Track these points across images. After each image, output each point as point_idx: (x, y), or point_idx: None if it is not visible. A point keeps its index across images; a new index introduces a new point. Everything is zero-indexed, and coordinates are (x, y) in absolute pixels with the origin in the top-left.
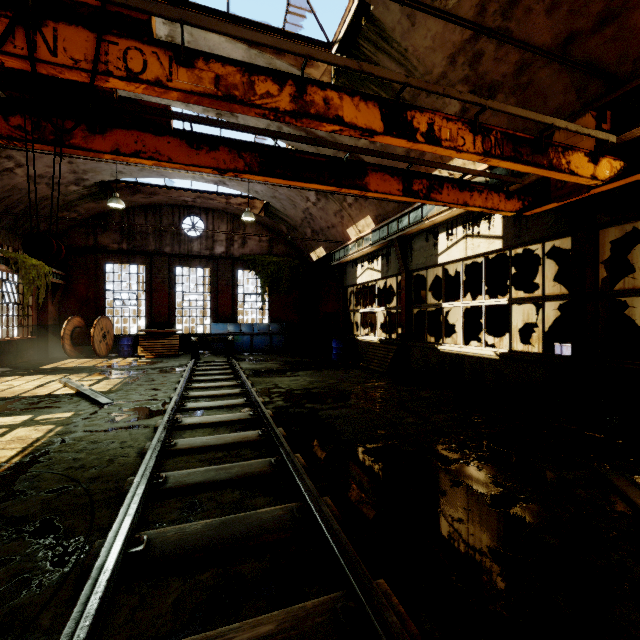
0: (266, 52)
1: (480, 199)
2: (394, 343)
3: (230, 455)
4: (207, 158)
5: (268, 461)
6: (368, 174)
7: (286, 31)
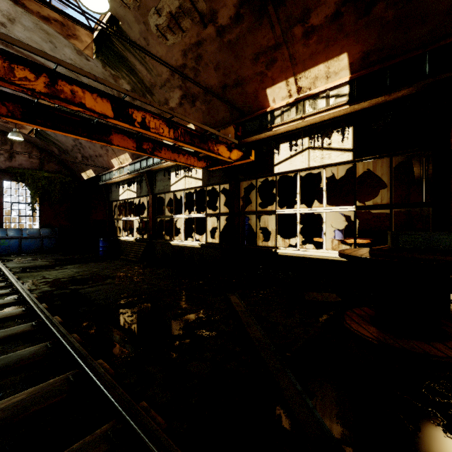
0: (33, 14)
1: (184, 159)
2: (145, 241)
3: None
4: None
5: (30, 324)
6: (112, 134)
7: (53, 5)
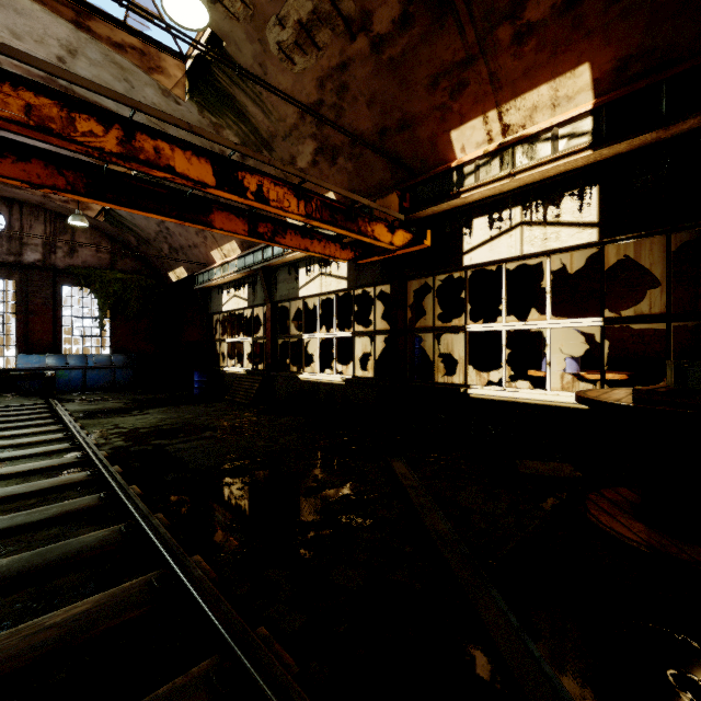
0: (101, 41)
1: (320, 247)
2: (260, 374)
3: (47, 500)
4: (14, 169)
5: (97, 496)
6: (213, 212)
7: (129, 25)
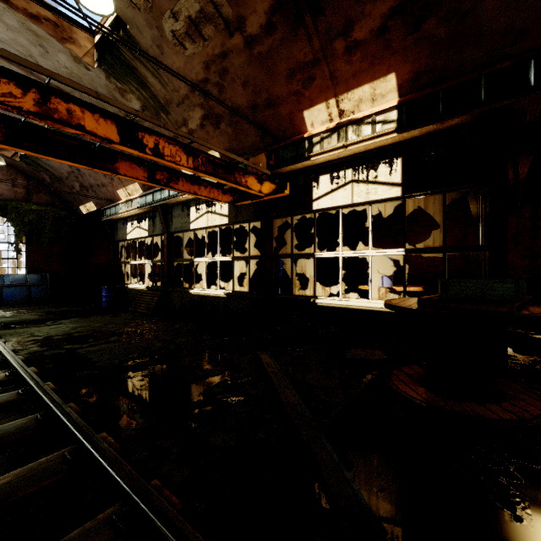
0: (18, 11)
1: (206, 191)
2: (159, 289)
3: None
4: None
5: (15, 393)
6: (118, 161)
7: (43, 0)
